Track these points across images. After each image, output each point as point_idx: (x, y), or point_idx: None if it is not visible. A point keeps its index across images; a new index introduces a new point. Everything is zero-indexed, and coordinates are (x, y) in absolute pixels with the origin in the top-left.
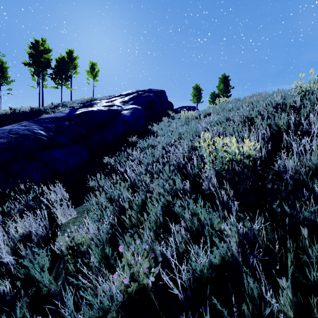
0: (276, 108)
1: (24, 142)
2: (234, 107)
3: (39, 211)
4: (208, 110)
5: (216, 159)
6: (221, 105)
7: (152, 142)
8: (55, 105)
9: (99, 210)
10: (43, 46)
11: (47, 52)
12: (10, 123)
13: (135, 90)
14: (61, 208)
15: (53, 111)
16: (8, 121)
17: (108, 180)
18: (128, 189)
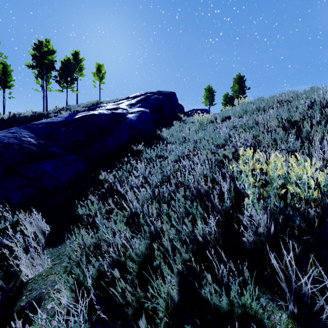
0: (326, 108)
1: (6, 153)
2: (260, 108)
3: (9, 250)
4: (227, 113)
5: (268, 193)
6: (241, 106)
7: (161, 152)
8: (60, 109)
9: (76, 270)
10: (47, 47)
11: (51, 53)
12: (4, 129)
13: (144, 92)
14: (26, 258)
15: (55, 115)
16: (1, 127)
17: (102, 206)
18: (128, 220)
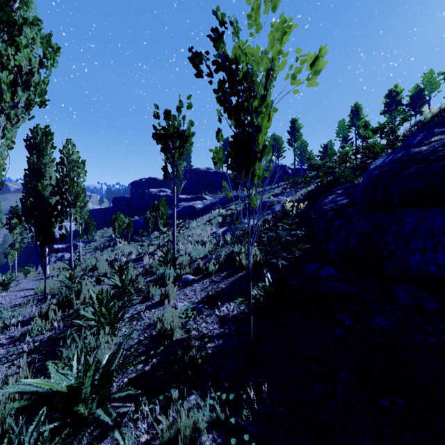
0: None
1: None
2: None
3: None
4: None
5: None
6: None
7: None
8: None
9: None
10: (395, 92)
11: (399, 94)
12: None
13: None
14: None
15: None
16: None
17: None
18: None
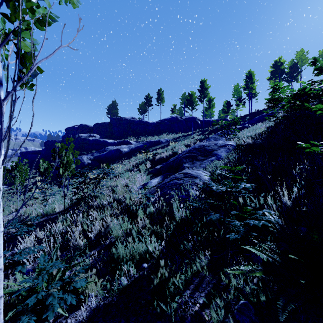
0: None
1: None
2: None
3: None
4: None
5: None
6: None
7: None
8: None
9: None
10: (279, 62)
11: (282, 64)
12: None
13: None
14: None
15: None
16: None
17: None
18: None
